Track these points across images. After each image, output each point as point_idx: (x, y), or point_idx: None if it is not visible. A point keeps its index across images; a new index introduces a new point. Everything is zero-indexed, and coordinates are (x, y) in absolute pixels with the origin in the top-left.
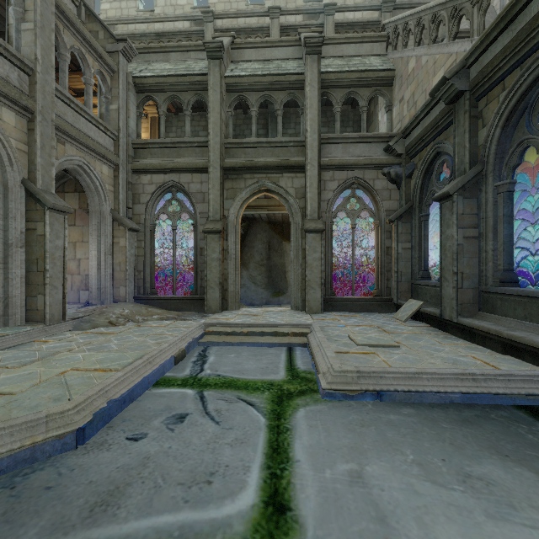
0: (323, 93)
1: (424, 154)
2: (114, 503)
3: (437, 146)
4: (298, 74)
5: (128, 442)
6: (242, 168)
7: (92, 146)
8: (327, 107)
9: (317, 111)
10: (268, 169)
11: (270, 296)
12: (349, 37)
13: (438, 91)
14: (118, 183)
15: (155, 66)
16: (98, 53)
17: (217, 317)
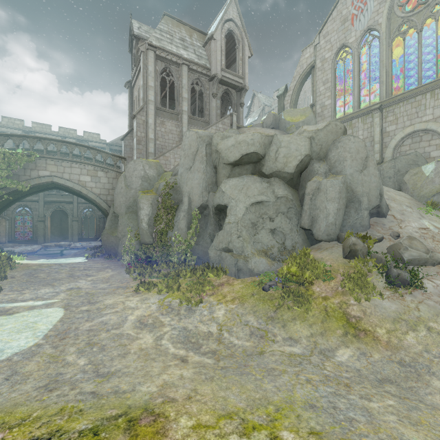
0: None
1: None
2: (45, 253)
3: None
4: None
5: (42, 252)
6: (51, 202)
7: None
8: None
9: None
10: (61, 202)
11: (62, 240)
12: None
13: None
14: None
15: None
16: None
17: (44, 244)
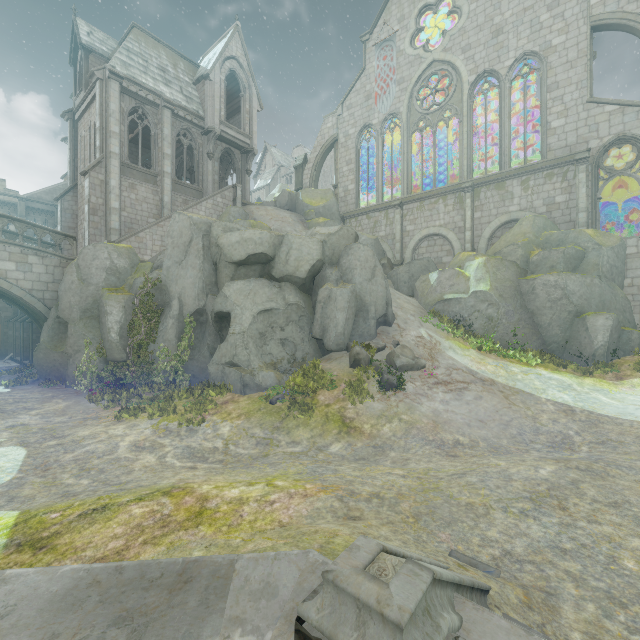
0: None
1: None
2: None
3: None
4: None
5: None
6: None
7: None
8: None
9: None
10: None
11: None
12: None
13: None
14: None
15: None
16: None
17: None
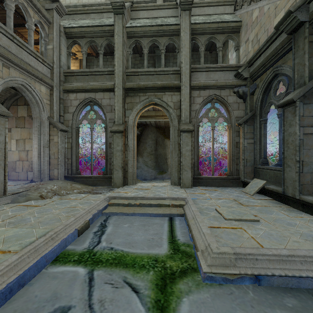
0: (192, 38)
1: (265, 77)
2: None
3: (275, 69)
4: (175, 25)
5: None
6: (138, 89)
7: (31, 71)
8: (193, 52)
9: (189, 49)
10: (155, 89)
11: (157, 174)
12: (210, 2)
13: (282, 24)
14: (53, 98)
15: (79, 21)
16: (37, 8)
17: (119, 191)
